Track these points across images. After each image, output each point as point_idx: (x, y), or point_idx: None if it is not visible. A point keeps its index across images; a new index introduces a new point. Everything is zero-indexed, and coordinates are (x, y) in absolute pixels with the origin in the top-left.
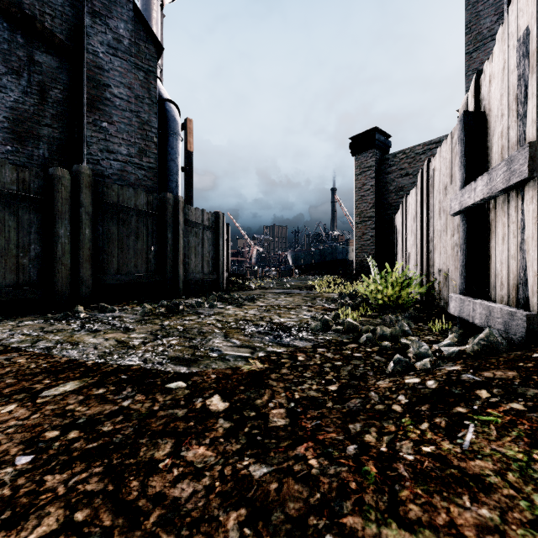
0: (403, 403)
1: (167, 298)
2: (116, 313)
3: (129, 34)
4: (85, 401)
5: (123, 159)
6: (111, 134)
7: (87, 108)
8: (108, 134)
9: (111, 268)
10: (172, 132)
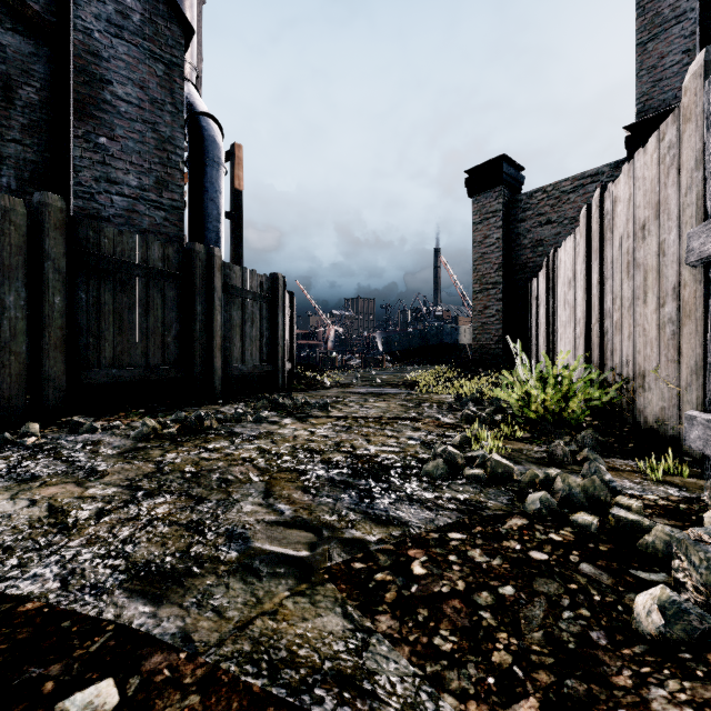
0: None
1: (194, 403)
2: (95, 435)
3: (142, 6)
4: None
5: (131, 193)
6: (112, 156)
7: (75, 115)
8: (108, 154)
9: (101, 358)
10: (211, 159)
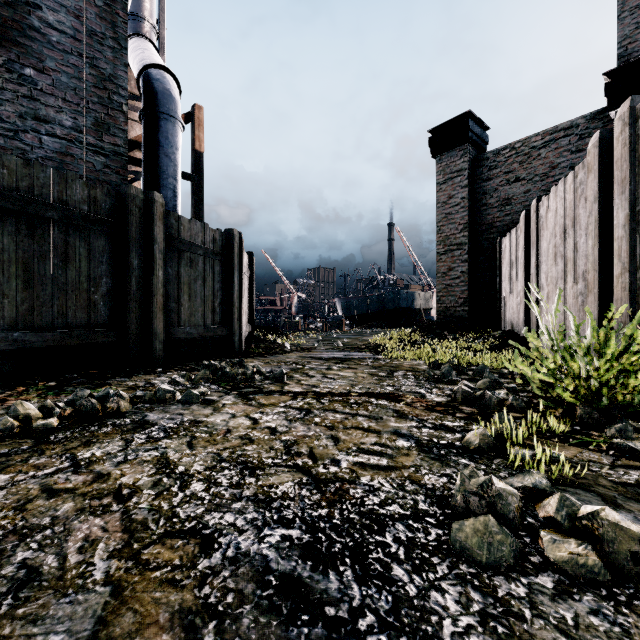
0: None
1: (126, 372)
2: None
3: None
4: None
5: (64, 134)
6: (41, 90)
7: None
8: (36, 88)
9: None
10: (166, 113)
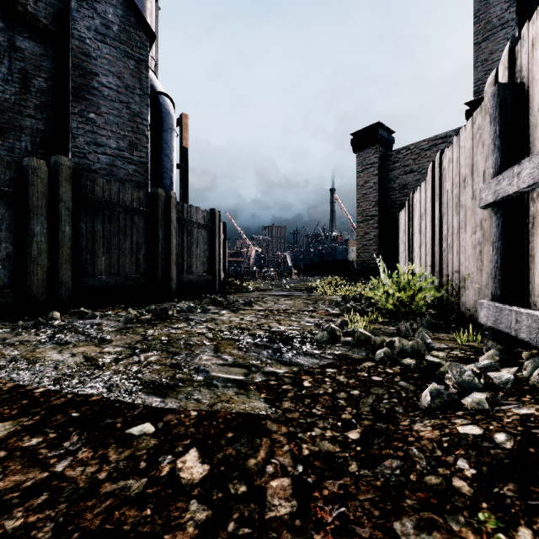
0: (468, 477)
1: (158, 301)
2: (96, 320)
3: (119, 19)
4: (4, 461)
5: (112, 153)
6: (99, 126)
7: (73, 98)
8: (96, 125)
9: (95, 269)
10: (166, 126)
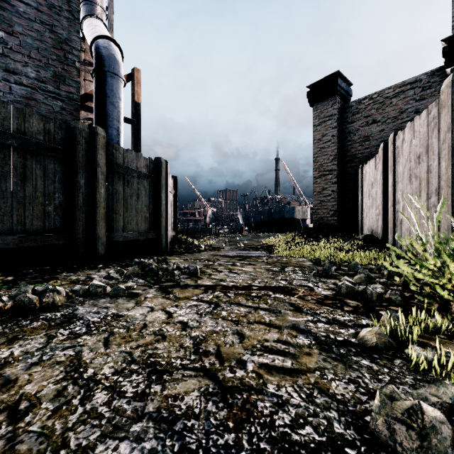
0: None
1: (74, 268)
2: None
3: None
4: None
5: (29, 83)
6: (11, 49)
7: None
8: (7, 47)
9: None
10: (111, 72)
